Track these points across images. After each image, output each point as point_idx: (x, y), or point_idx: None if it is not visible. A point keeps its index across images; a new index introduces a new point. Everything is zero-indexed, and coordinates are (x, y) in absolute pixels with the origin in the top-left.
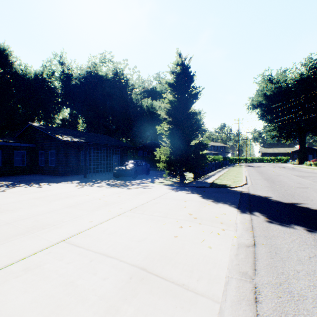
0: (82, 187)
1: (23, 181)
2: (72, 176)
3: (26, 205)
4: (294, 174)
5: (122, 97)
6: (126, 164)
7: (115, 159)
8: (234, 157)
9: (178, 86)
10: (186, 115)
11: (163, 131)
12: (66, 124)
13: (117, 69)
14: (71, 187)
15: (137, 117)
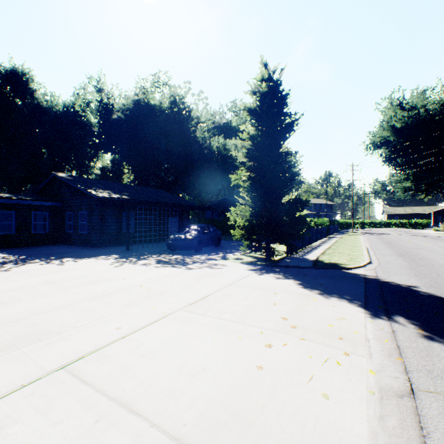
0: (120, 266)
1: (40, 254)
2: (109, 248)
3: (29, 295)
4: (443, 247)
5: (182, 135)
6: (186, 231)
7: (171, 223)
8: (345, 221)
9: (262, 113)
10: (276, 156)
11: (240, 182)
12: (107, 175)
13: (175, 95)
14: (103, 265)
15: (204, 164)
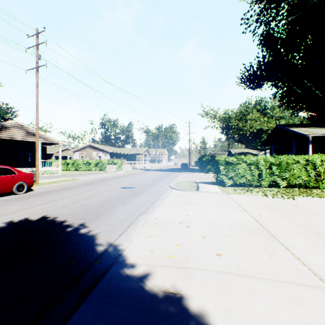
0: None
1: None
2: None
3: None
4: None
5: None
6: None
7: None
8: None
9: None
10: None
11: None
12: None
13: None
14: None
15: None
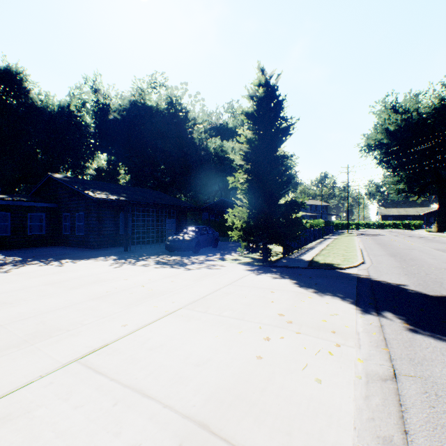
0: (120, 267)
1: (38, 256)
2: (107, 249)
3: (33, 295)
4: (434, 247)
5: (179, 136)
6: (184, 232)
7: (169, 224)
8: (340, 222)
9: (259, 118)
10: (273, 159)
11: (237, 184)
12: (102, 176)
13: (172, 96)
14: (103, 266)
15: (201, 165)
